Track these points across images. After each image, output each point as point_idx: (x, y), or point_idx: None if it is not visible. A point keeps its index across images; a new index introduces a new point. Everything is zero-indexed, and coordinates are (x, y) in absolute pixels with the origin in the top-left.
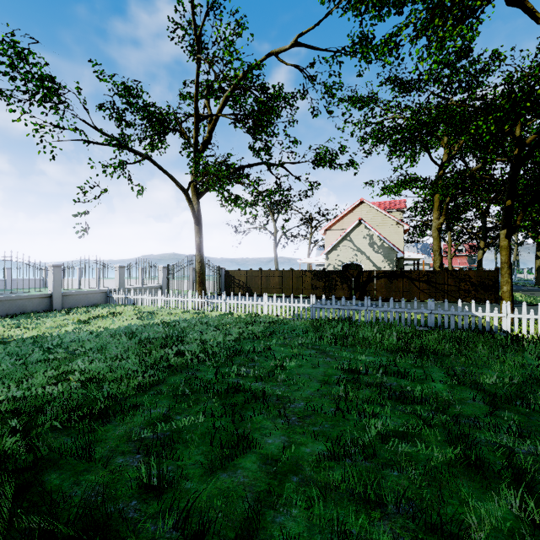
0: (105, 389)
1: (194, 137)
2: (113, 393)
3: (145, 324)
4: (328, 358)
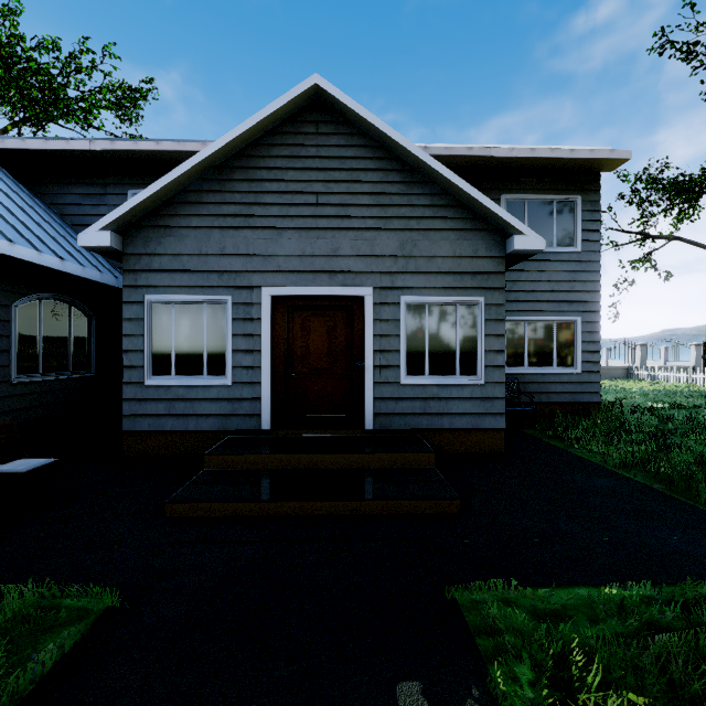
0: (650, 404)
1: None
2: (654, 407)
3: (672, 390)
4: None
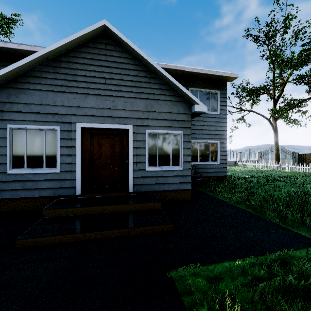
0: (244, 176)
1: (273, 95)
2: (245, 177)
3: (251, 170)
4: None
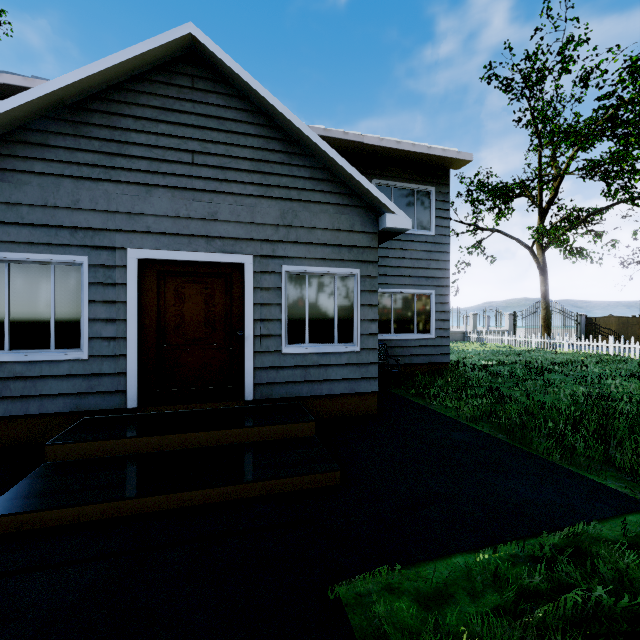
0: (483, 362)
1: (538, 200)
2: (486, 364)
3: (496, 350)
4: (633, 373)
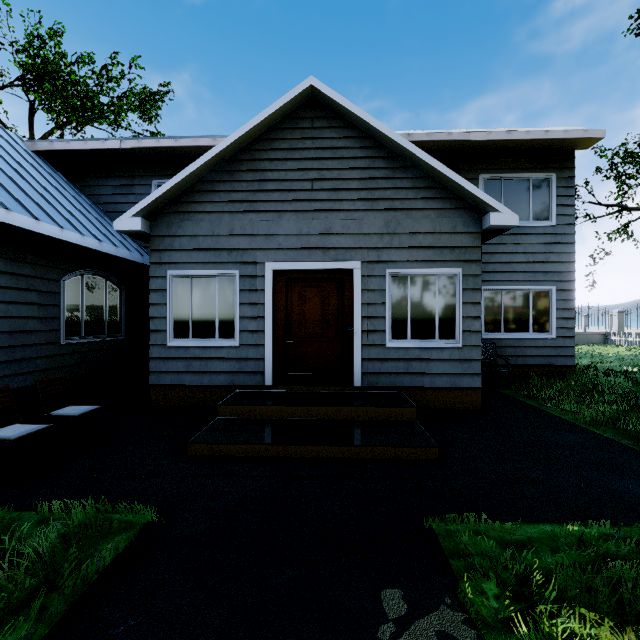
0: (625, 368)
1: None
2: (630, 370)
3: None
4: None
